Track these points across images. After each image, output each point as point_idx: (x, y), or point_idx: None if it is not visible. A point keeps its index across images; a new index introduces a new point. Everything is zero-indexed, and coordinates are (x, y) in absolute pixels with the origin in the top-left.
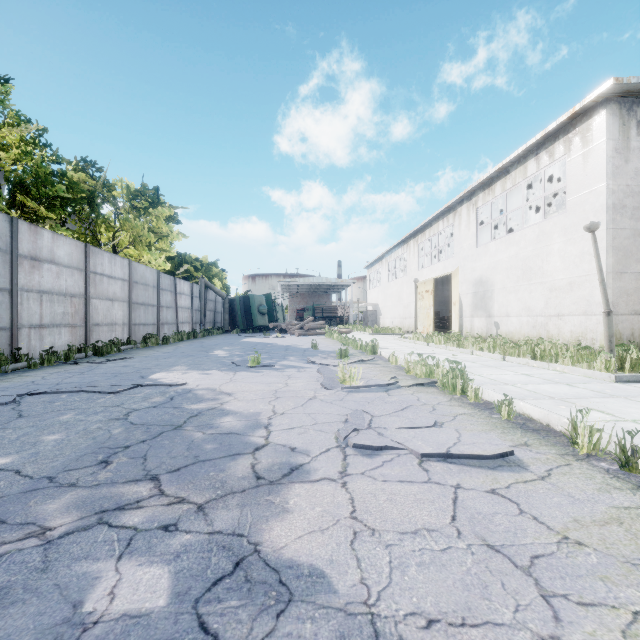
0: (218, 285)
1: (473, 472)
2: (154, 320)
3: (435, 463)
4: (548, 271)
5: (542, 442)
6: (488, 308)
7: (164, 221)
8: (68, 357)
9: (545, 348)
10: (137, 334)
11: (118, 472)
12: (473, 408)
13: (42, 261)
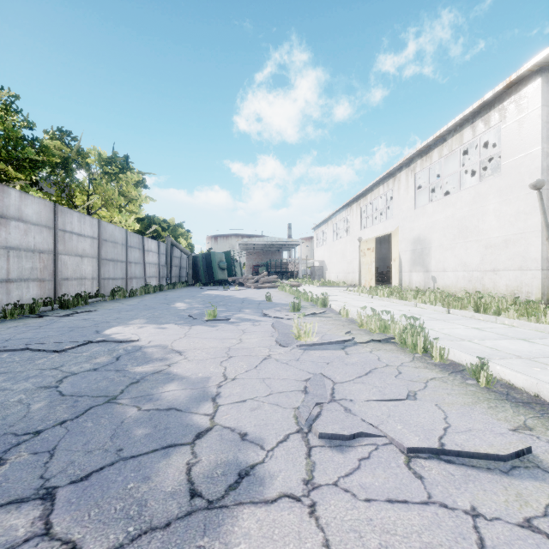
0: (183, 244)
1: (484, 481)
2: (123, 275)
3: (427, 462)
4: (484, 230)
5: (545, 423)
6: (426, 264)
7: (133, 186)
8: (33, 310)
9: (486, 301)
10: (106, 287)
11: (3, 483)
12: (441, 371)
13: (9, 218)
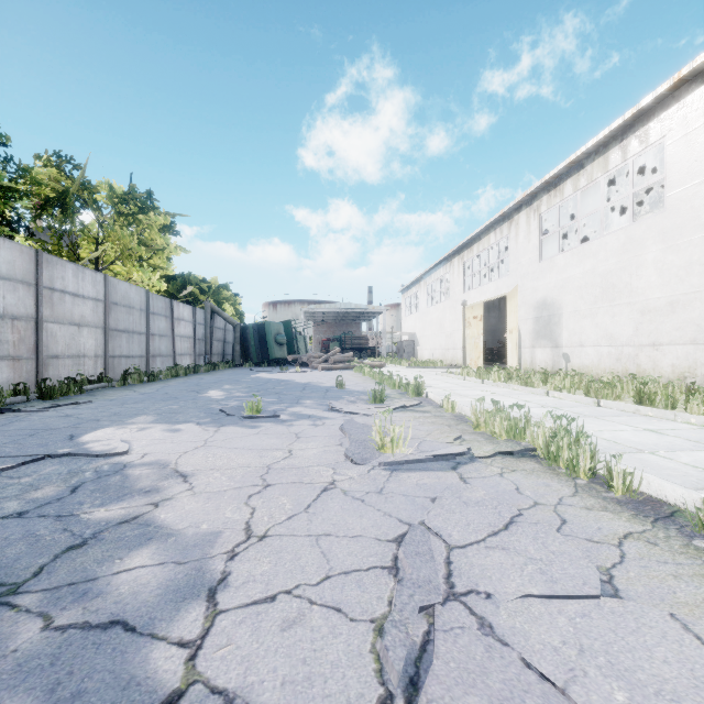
0: (230, 311)
1: None
2: (142, 351)
3: None
4: (639, 288)
5: None
6: (554, 336)
7: (159, 231)
8: None
9: (650, 388)
10: (117, 369)
11: None
12: (636, 516)
13: None
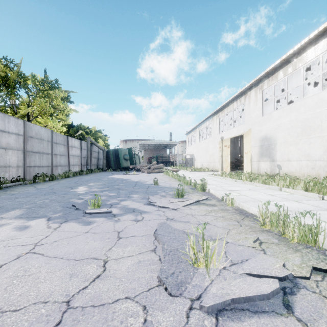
0: (102, 143)
1: None
2: (48, 163)
3: None
4: None
5: None
6: (272, 155)
7: (61, 100)
8: None
9: None
10: (32, 173)
11: None
12: None
13: None
